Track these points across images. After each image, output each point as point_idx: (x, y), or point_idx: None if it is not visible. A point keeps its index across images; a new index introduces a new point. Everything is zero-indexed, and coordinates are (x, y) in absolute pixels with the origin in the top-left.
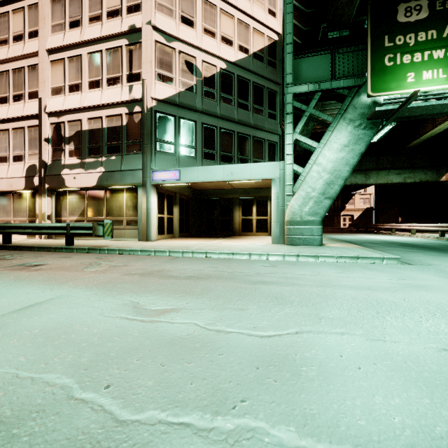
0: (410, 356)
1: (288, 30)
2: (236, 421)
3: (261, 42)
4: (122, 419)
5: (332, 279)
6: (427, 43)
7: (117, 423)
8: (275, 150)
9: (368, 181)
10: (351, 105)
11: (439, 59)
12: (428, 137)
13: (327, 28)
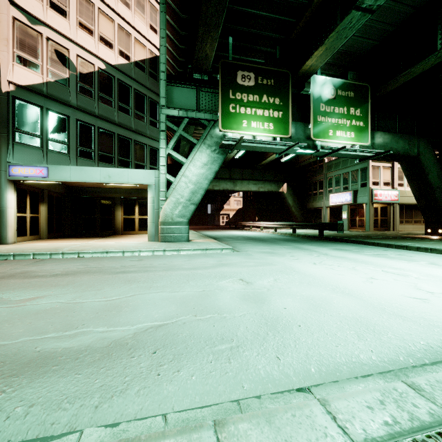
0: (184, 295)
1: (162, 60)
2: (77, 331)
3: (143, 53)
4: (3, 344)
5: (177, 265)
6: (254, 103)
7: (0, 346)
8: (157, 156)
9: (235, 188)
10: (209, 134)
11: (260, 115)
12: (271, 159)
13: (192, 69)
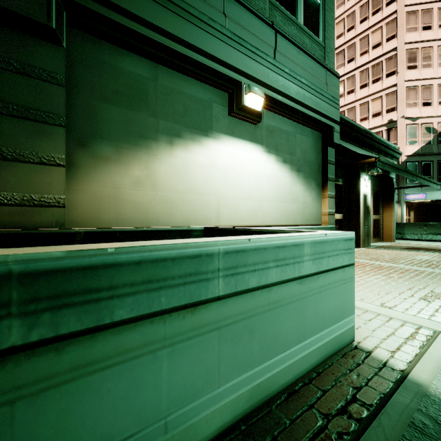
0: None
1: None
2: None
3: None
4: None
5: None
6: None
7: None
8: None
9: None
10: None
11: None
12: None
13: None
